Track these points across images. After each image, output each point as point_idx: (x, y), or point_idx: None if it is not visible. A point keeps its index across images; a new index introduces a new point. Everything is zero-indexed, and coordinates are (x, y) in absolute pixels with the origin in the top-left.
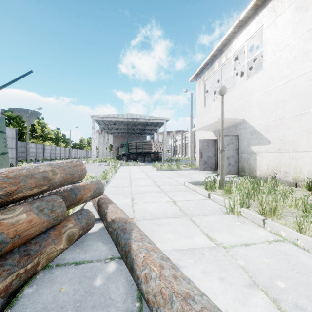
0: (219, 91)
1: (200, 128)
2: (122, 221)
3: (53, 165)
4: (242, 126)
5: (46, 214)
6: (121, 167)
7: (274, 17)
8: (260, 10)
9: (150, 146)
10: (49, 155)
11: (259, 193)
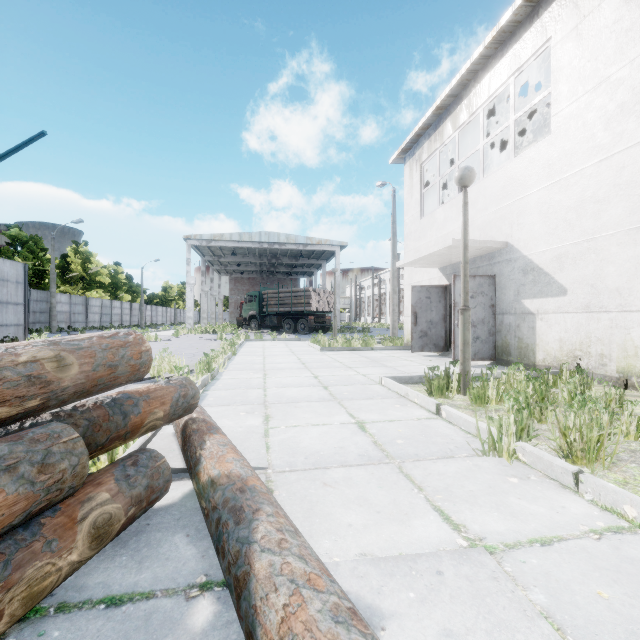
0: (457, 178)
1: (413, 262)
2: (234, 485)
3: (62, 343)
4: (504, 258)
5: (24, 478)
6: (247, 345)
7: (575, 20)
8: (544, 7)
9: (308, 301)
10: (98, 318)
11: (550, 404)
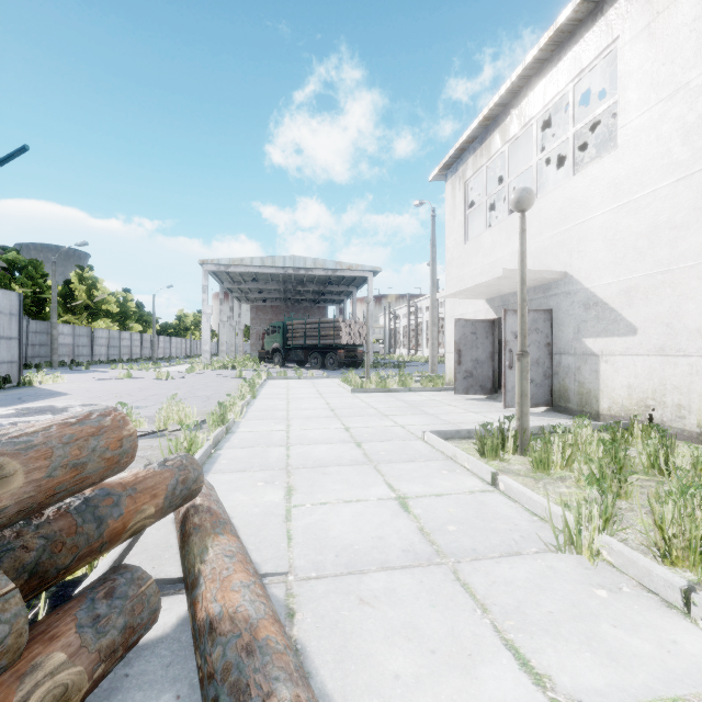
0: (514, 201)
1: (457, 293)
2: (240, 639)
3: (2, 443)
4: (562, 290)
5: None
6: (269, 384)
7: (646, 17)
8: (609, 3)
9: (338, 333)
10: (105, 351)
11: (630, 475)
